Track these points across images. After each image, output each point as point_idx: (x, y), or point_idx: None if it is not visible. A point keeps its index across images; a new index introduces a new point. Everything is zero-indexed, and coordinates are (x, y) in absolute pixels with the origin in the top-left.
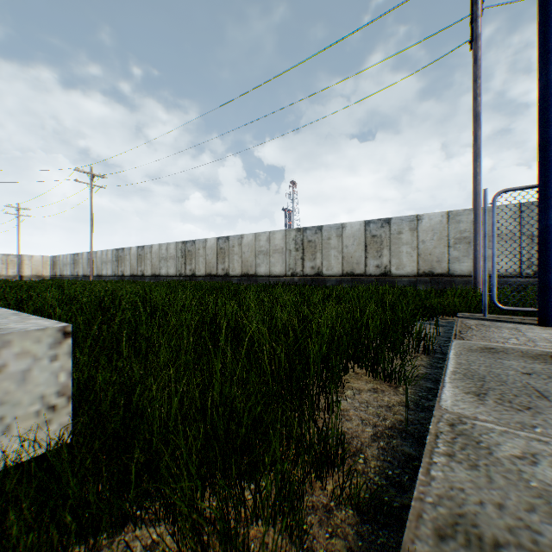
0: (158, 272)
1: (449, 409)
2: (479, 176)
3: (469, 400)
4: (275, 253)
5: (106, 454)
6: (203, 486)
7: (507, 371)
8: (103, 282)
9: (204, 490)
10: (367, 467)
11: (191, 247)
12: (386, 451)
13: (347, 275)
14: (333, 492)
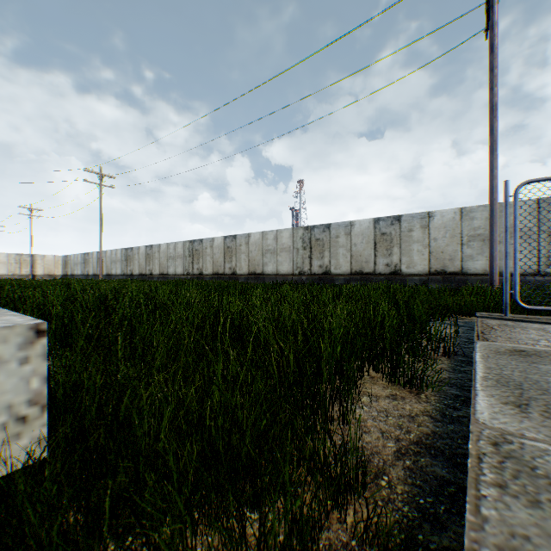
0: (166, 271)
1: (488, 423)
2: (495, 170)
3: (509, 412)
4: (282, 251)
5: (86, 473)
6: (193, 524)
7: (546, 377)
8: (112, 281)
9: (195, 529)
10: (393, 493)
11: (198, 246)
12: (414, 472)
13: (355, 274)
14: (355, 529)
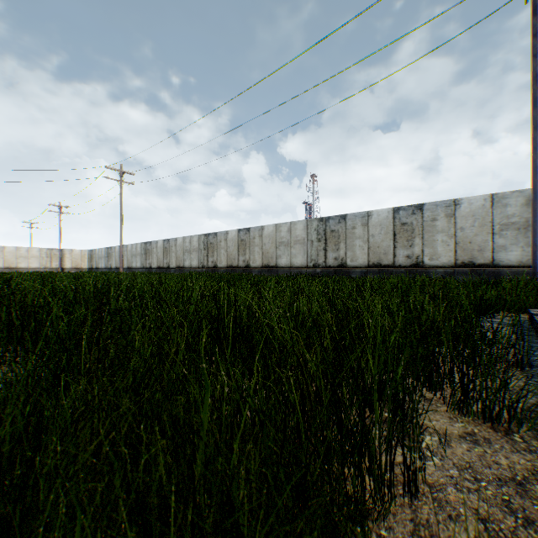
0: (182, 264)
1: None
2: None
3: None
4: (296, 244)
5: None
6: None
7: None
8: (130, 273)
9: None
10: None
11: (212, 239)
12: None
13: (373, 266)
14: None
